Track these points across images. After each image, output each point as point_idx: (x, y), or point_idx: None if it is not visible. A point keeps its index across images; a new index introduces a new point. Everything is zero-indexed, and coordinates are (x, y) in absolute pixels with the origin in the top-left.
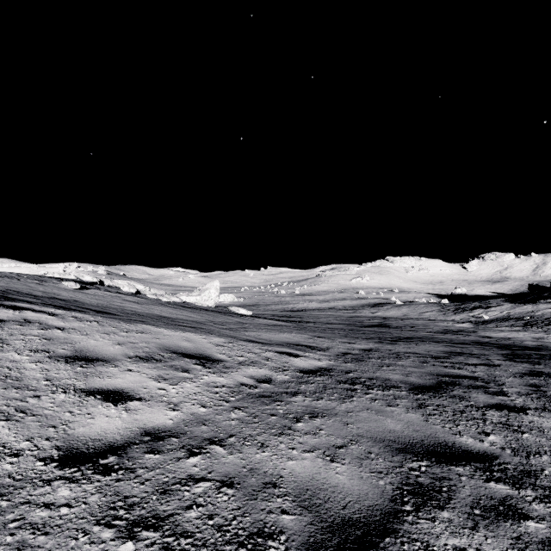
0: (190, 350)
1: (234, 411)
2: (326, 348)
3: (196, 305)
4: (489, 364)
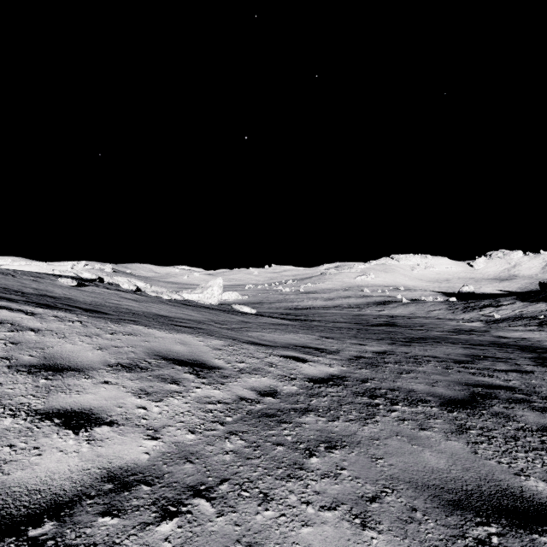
0: (183, 355)
1: (230, 438)
2: (336, 350)
3: (198, 303)
4: (521, 370)
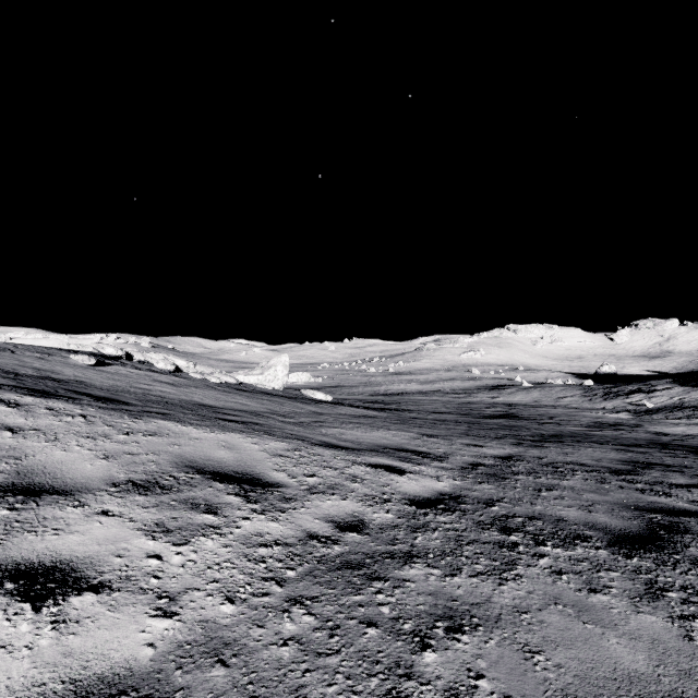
0: (228, 466)
1: (291, 611)
2: (444, 455)
3: (257, 387)
4: None
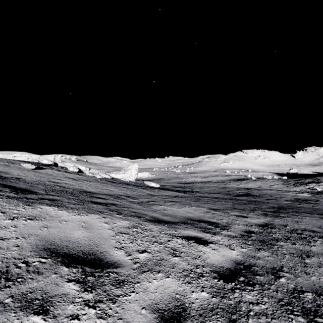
0: (79, 247)
1: None
2: (227, 224)
3: (121, 180)
4: None
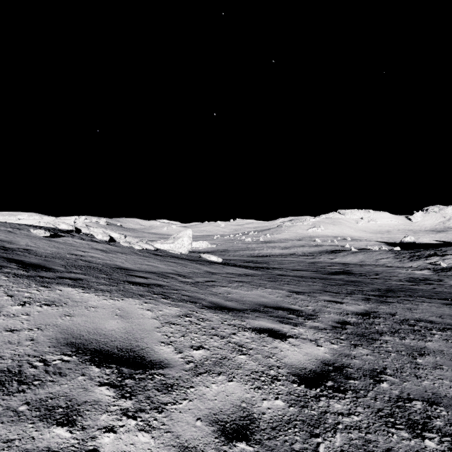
0: (113, 341)
1: None
2: (314, 313)
3: (169, 252)
4: None
